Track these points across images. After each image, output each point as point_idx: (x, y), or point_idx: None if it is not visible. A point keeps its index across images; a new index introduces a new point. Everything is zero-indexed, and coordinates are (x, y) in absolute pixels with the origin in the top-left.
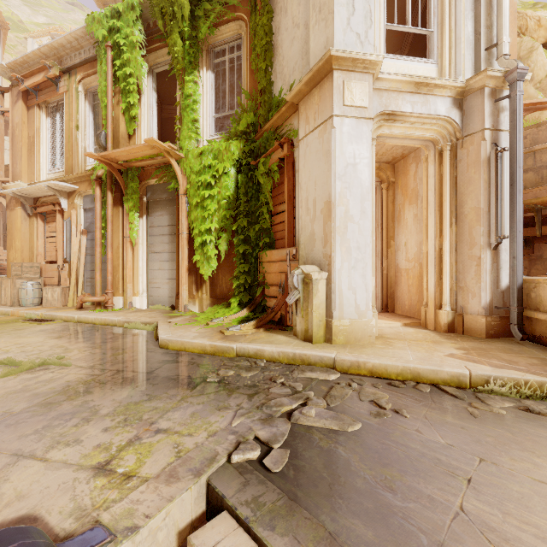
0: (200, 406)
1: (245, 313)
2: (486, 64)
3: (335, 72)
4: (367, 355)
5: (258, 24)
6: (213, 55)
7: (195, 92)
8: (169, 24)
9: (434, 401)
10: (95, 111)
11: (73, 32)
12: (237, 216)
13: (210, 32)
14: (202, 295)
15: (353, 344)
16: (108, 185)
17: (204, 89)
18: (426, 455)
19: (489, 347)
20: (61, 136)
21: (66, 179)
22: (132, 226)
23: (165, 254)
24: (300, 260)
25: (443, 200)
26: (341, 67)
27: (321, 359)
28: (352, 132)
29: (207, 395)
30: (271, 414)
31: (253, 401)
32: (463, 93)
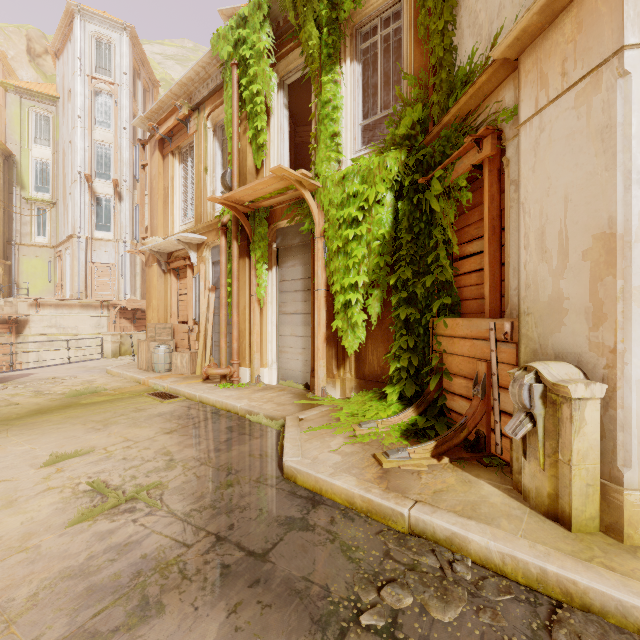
0: None
1: (411, 415)
2: None
3: None
4: None
5: None
6: (359, 38)
7: (335, 96)
8: (302, 12)
9: None
10: (223, 148)
11: (199, 61)
12: (395, 264)
13: (356, 6)
14: (345, 374)
15: None
16: (233, 232)
17: (347, 88)
18: None
19: None
20: (192, 182)
21: (195, 230)
22: (260, 282)
23: (297, 316)
24: (523, 344)
25: None
26: None
27: (624, 609)
28: None
29: None
30: None
31: None
32: None
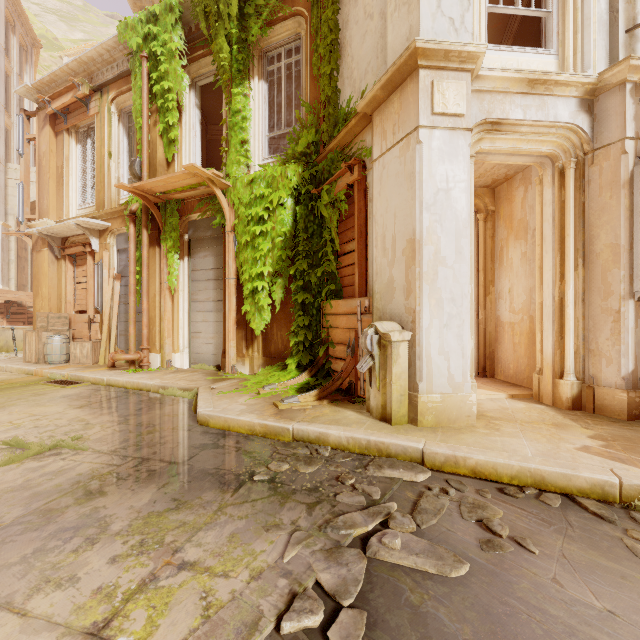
0: (242, 522)
1: (305, 378)
2: (627, 51)
3: (421, 69)
4: (466, 445)
5: (321, 19)
6: (266, 61)
7: (244, 107)
8: (214, 26)
9: (570, 524)
10: (130, 135)
11: (104, 43)
12: (295, 257)
13: (263, 33)
14: (254, 353)
15: (446, 427)
16: (143, 221)
17: (256, 103)
18: (578, 633)
19: (636, 435)
20: (92, 165)
21: (97, 216)
22: (171, 270)
23: (209, 303)
24: (374, 314)
25: (564, 234)
26: (429, 63)
27: (405, 450)
28: (444, 147)
29: (252, 503)
30: (338, 542)
31: (314, 515)
32: (594, 91)
